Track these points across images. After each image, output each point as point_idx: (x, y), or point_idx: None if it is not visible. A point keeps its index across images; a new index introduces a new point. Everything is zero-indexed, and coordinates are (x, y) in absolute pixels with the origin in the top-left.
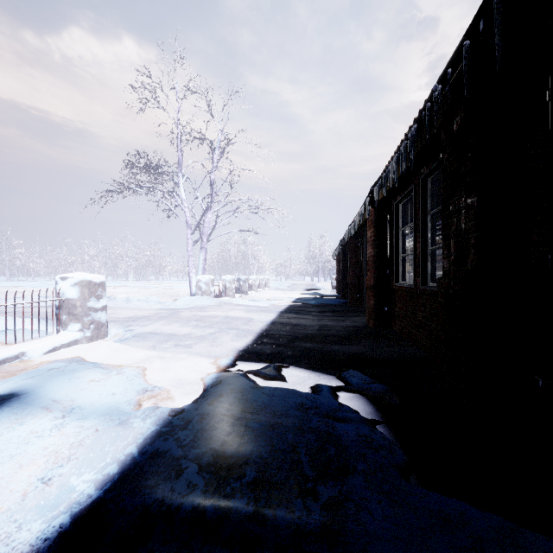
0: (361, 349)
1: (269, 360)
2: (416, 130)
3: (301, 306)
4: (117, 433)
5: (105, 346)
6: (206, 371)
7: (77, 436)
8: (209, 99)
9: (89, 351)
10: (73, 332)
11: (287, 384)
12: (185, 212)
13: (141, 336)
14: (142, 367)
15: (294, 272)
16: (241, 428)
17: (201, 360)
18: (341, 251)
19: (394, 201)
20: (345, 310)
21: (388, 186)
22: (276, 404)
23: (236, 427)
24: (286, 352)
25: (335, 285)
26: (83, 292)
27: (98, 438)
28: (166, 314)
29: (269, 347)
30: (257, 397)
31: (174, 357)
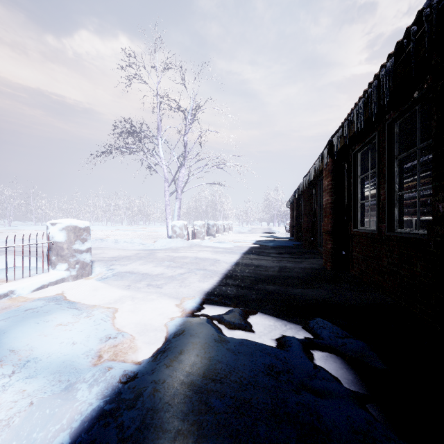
0: (324, 293)
1: (233, 304)
2: (392, 65)
3: (261, 247)
4: (53, 411)
5: (87, 285)
6: (173, 314)
7: (9, 411)
8: (183, 73)
9: (72, 289)
10: (60, 271)
11: (252, 335)
12: (163, 168)
13: (119, 275)
14: (112, 309)
15: (253, 218)
16: (201, 407)
17: (169, 302)
18: (295, 200)
19: (352, 151)
20: (300, 252)
21: (348, 135)
22: (243, 367)
23: (194, 405)
24: (250, 295)
25: (289, 229)
26: (69, 236)
27: (29, 417)
28: (144, 254)
29: (233, 289)
30: (220, 357)
31: (145, 297)
